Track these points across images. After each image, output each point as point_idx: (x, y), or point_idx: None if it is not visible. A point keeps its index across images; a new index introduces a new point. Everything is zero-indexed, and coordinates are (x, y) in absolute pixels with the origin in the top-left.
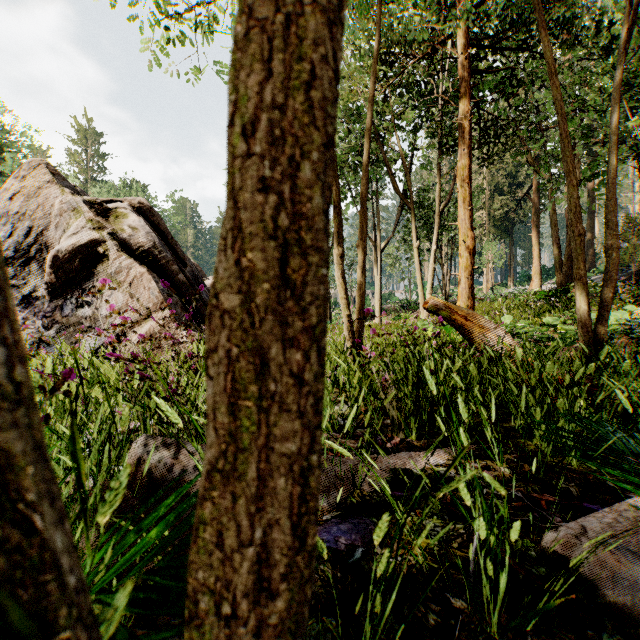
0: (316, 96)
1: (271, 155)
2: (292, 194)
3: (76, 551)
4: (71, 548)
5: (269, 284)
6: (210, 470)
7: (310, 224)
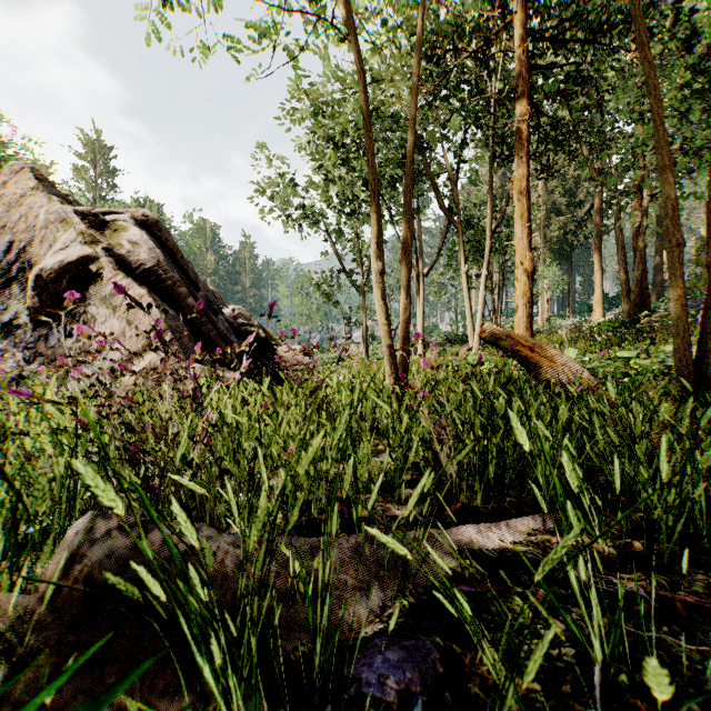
0: None
1: None
2: None
3: None
4: None
5: None
6: None
7: None
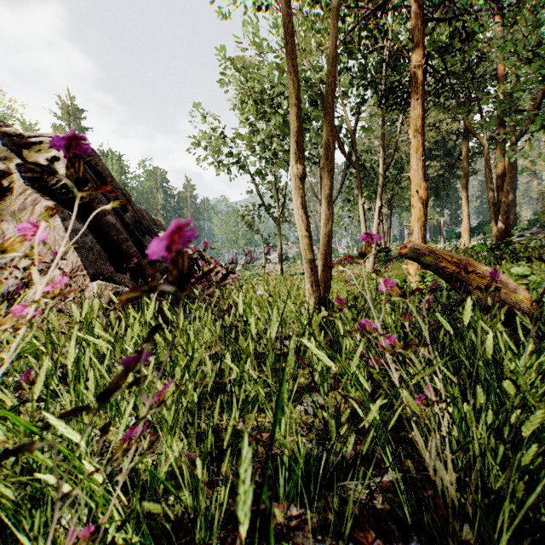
0: None
1: None
2: None
3: None
4: None
5: None
6: None
7: None
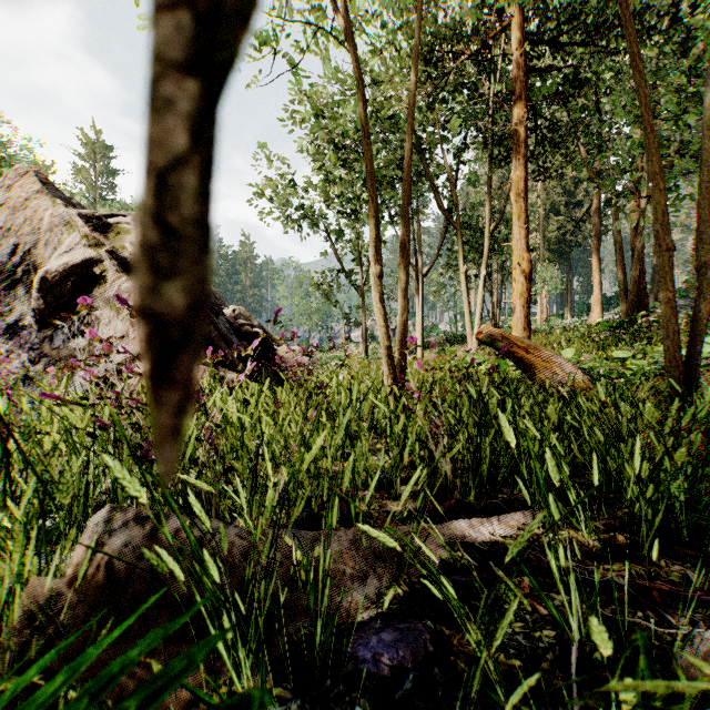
0: None
1: None
2: None
3: None
4: None
5: None
6: None
7: None
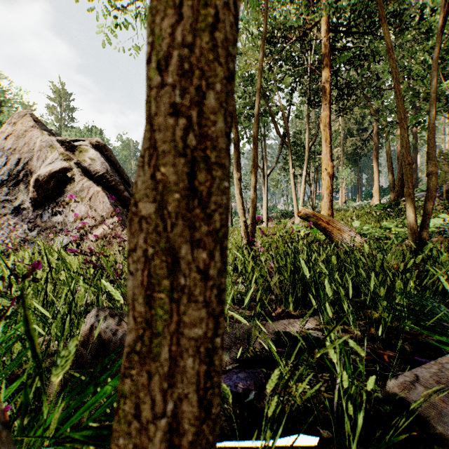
0: (219, 37)
1: (181, 85)
2: (199, 118)
3: (8, 427)
4: (1, 427)
5: (179, 194)
6: (129, 352)
7: (214, 144)
